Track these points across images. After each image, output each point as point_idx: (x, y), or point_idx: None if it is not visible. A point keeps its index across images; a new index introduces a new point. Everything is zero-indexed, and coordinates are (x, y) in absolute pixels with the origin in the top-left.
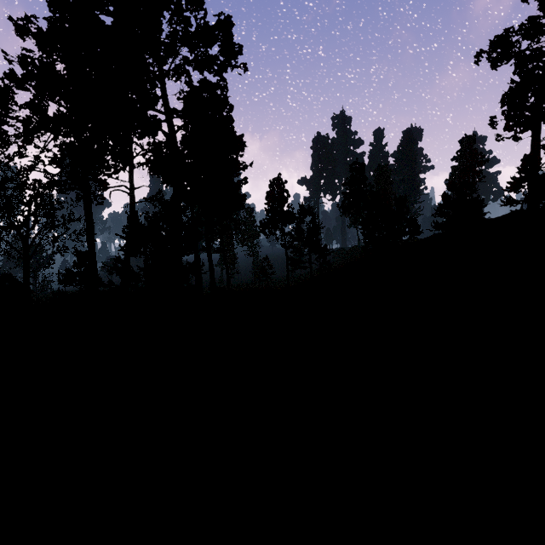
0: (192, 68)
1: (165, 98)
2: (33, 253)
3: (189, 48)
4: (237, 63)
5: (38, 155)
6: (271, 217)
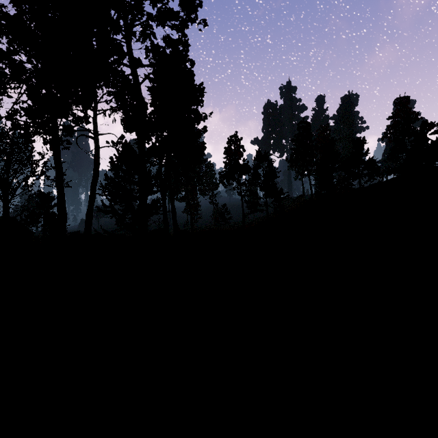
0: (154, 20)
1: (130, 51)
2: (12, 197)
3: (151, 1)
4: (197, 16)
5: (13, 105)
6: (228, 169)
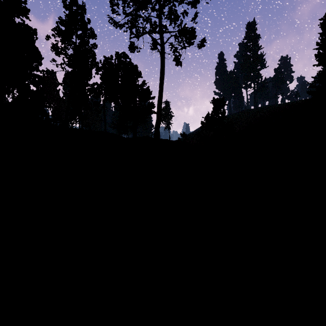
0: None
1: None
2: None
3: None
4: None
5: None
6: None
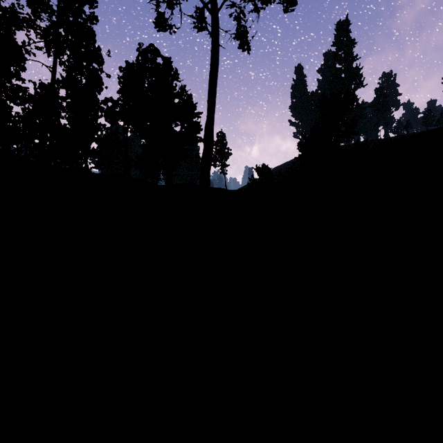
0: None
1: None
2: None
3: None
4: None
5: None
6: None
